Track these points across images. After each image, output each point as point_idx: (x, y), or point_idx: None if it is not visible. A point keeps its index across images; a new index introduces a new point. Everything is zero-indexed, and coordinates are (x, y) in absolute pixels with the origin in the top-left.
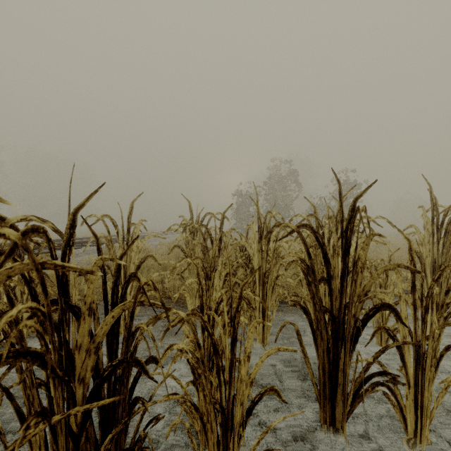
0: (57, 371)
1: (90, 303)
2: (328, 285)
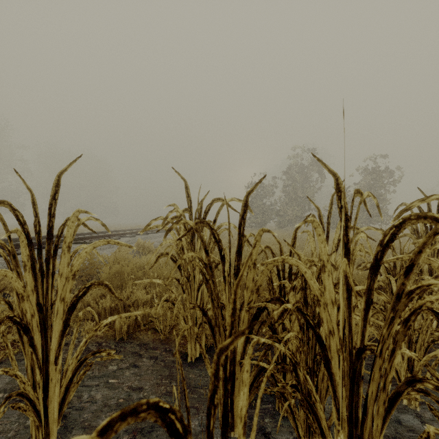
0: None
1: None
2: None
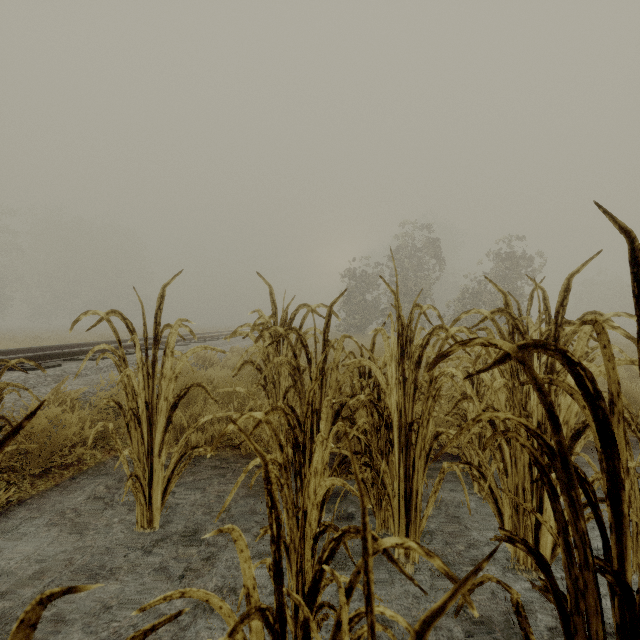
0: None
1: None
2: (612, 505)
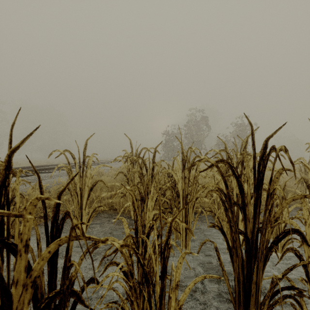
0: None
1: (26, 240)
2: (243, 211)
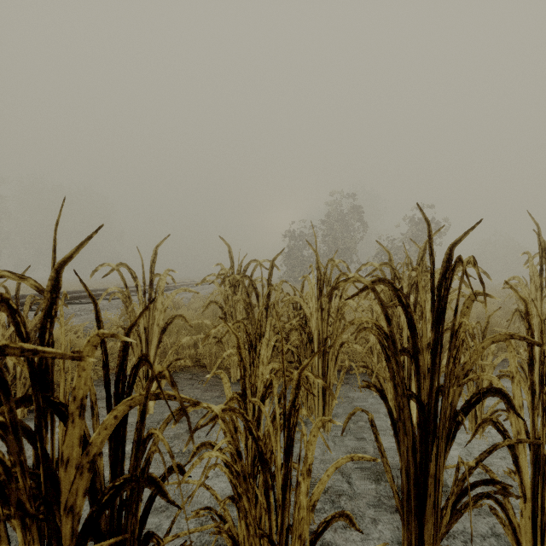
0: (26, 507)
1: (82, 398)
2: (414, 361)
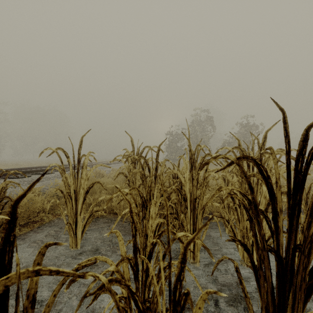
0: None
1: None
2: (274, 223)
